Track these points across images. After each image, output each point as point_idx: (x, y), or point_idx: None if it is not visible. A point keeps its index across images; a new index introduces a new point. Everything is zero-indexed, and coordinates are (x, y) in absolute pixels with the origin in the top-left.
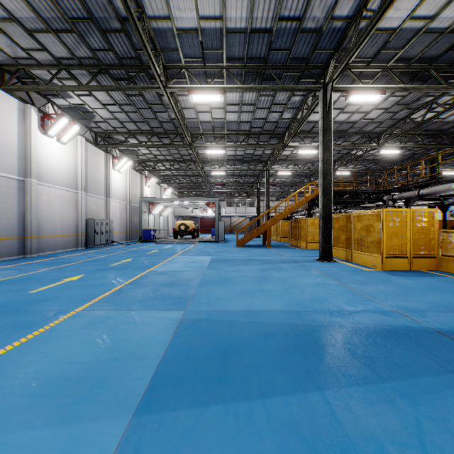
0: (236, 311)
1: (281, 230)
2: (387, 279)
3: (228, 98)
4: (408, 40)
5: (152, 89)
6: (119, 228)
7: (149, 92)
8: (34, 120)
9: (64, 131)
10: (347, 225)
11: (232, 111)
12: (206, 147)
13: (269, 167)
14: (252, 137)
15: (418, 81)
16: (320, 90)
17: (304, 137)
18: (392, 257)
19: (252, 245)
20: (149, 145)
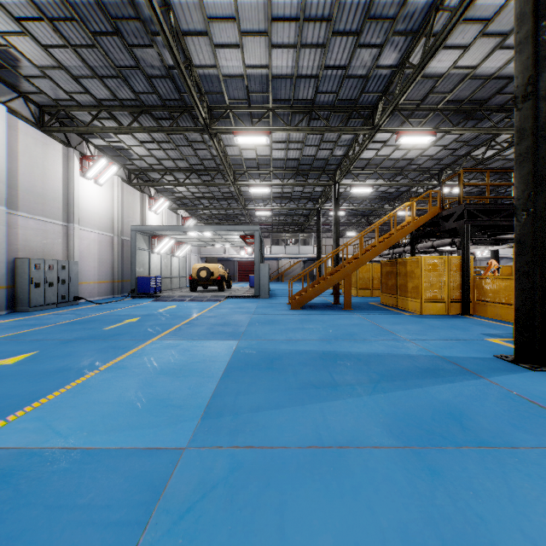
0: None
1: (358, 279)
2: None
3: (274, 0)
4: None
5: None
6: (97, 275)
7: None
8: None
9: None
10: None
11: (283, 44)
12: (236, 132)
13: (340, 179)
14: (318, 114)
15: None
16: None
17: (407, 117)
18: None
19: (316, 303)
20: (135, 129)
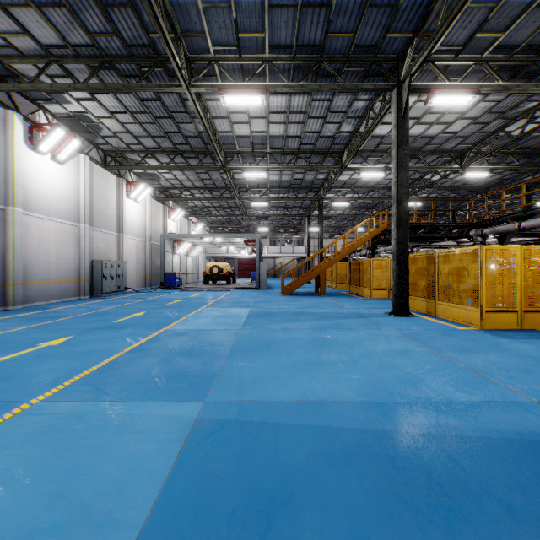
0: (285, 402)
1: (337, 274)
2: (495, 343)
3: (271, 104)
4: (513, 20)
5: (171, 87)
6: (135, 272)
7: (169, 95)
8: (19, 130)
9: (60, 147)
10: (429, 267)
11: (276, 122)
12: (244, 170)
13: (323, 196)
14: (302, 156)
15: (520, 80)
16: (394, 89)
17: (367, 157)
18: (495, 311)
19: (302, 292)
20: (171, 167)
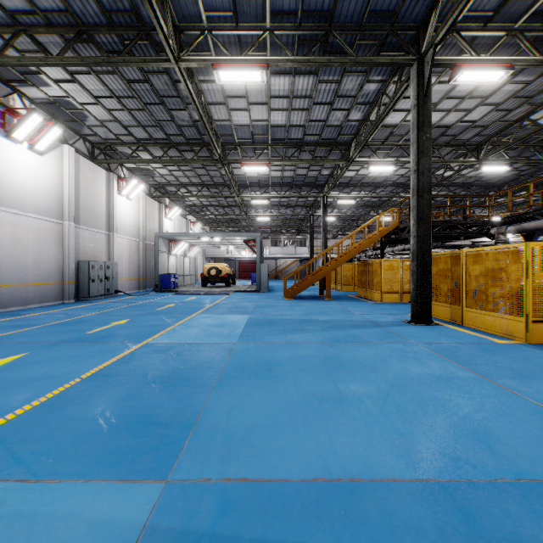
0: (294, 483)
1: (342, 276)
2: None
3: (272, 87)
4: None
5: (157, 61)
6: (128, 273)
7: (158, 76)
8: None
9: (39, 135)
10: (454, 268)
11: (278, 109)
12: (243, 163)
13: (327, 193)
14: (306, 149)
15: None
16: (413, 64)
17: (376, 149)
18: (542, 321)
19: (306, 295)
20: (165, 160)
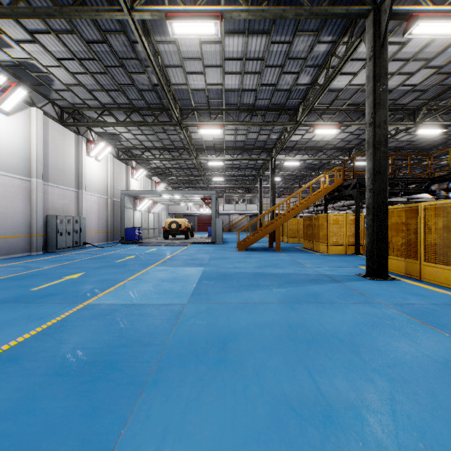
0: None
1: (289, 230)
2: None
3: (226, 49)
4: None
5: (110, 13)
6: (97, 227)
7: (116, 36)
8: None
9: (4, 95)
10: (409, 222)
11: (232, 72)
12: (200, 126)
13: (275, 156)
14: (257, 113)
15: None
16: (369, 16)
17: (321, 114)
18: None
19: (257, 247)
20: (128, 123)
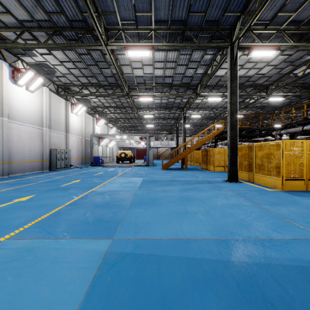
0: (164, 240)
1: (194, 157)
2: (292, 199)
3: (155, 57)
4: (300, 4)
5: (96, 46)
6: (76, 156)
7: (95, 51)
8: (6, 72)
9: (31, 82)
10: (250, 153)
11: (158, 68)
12: (140, 96)
13: (186, 112)
14: (174, 88)
15: (303, 42)
16: (228, 47)
17: (212, 88)
18: (291, 179)
19: (173, 168)
20: (97, 94)
